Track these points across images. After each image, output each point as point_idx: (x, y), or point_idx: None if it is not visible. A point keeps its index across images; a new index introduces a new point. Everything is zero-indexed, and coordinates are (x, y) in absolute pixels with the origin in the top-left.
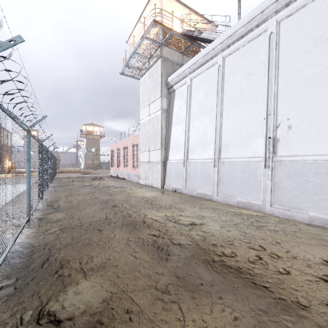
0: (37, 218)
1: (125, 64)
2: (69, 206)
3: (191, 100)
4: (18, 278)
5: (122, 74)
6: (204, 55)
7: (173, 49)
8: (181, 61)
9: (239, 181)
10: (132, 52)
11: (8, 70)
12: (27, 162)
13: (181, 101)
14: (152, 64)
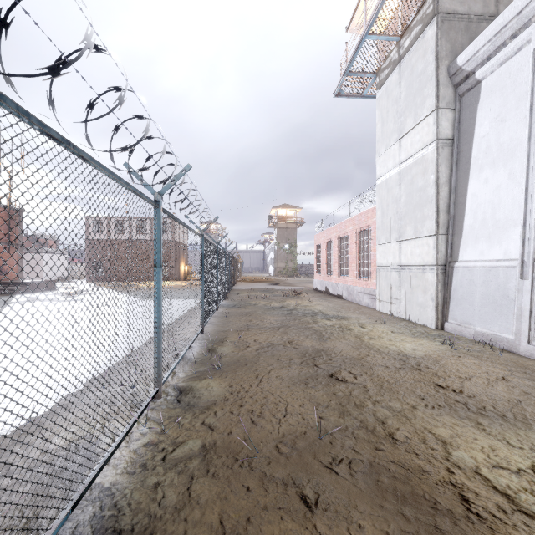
0: (176, 387)
1: (346, 70)
2: (239, 361)
3: None
4: None
5: (338, 95)
6: None
7: None
8: (491, 9)
9: None
10: (363, 35)
11: None
12: (155, 270)
13: (503, 101)
14: (410, 44)
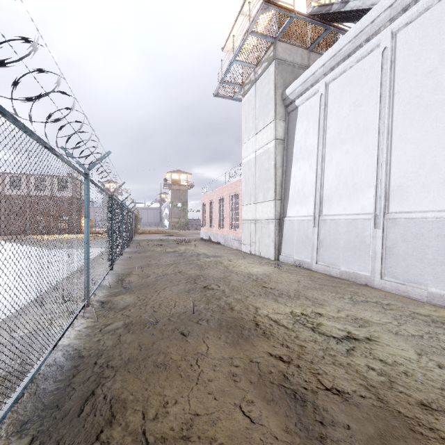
0: (99, 300)
1: (221, 80)
2: (143, 284)
3: (327, 118)
4: (36, 435)
5: (217, 96)
6: (353, 37)
7: (293, 45)
8: (306, 62)
9: (433, 256)
10: (231, 60)
11: (41, 70)
12: (85, 220)
13: (308, 122)
14: (261, 73)
